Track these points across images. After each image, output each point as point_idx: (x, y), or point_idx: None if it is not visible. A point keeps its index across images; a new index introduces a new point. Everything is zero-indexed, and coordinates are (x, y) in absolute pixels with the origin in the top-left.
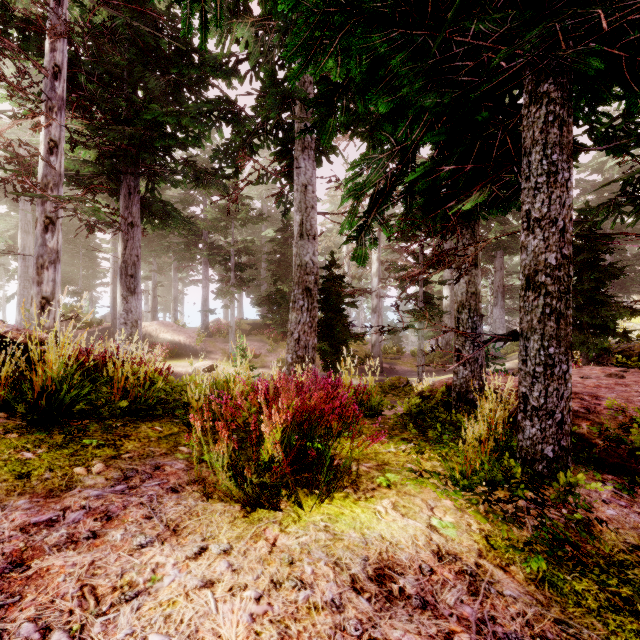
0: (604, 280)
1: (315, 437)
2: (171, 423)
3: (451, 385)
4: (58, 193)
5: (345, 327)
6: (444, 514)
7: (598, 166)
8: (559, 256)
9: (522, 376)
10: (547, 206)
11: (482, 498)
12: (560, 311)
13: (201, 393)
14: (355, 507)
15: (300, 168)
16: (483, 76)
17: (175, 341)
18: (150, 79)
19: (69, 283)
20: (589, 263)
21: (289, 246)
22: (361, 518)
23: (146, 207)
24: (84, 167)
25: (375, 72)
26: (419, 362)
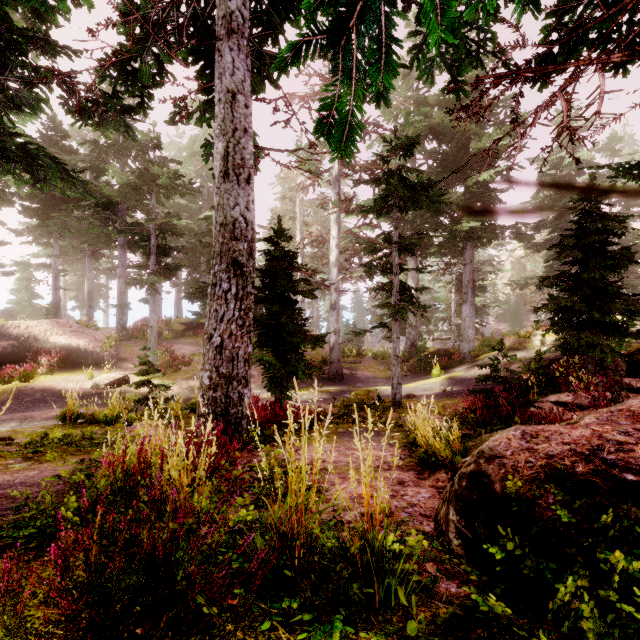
0: (617, 267)
1: None
2: None
3: (557, 466)
4: None
5: (298, 326)
6: None
7: (557, 161)
8: None
9: None
10: None
11: None
12: None
13: None
14: None
15: (224, 63)
16: None
17: (71, 346)
18: None
19: None
20: (597, 247)
21: None
22: None
23: None
24: None
25: None
26: (394, 371)
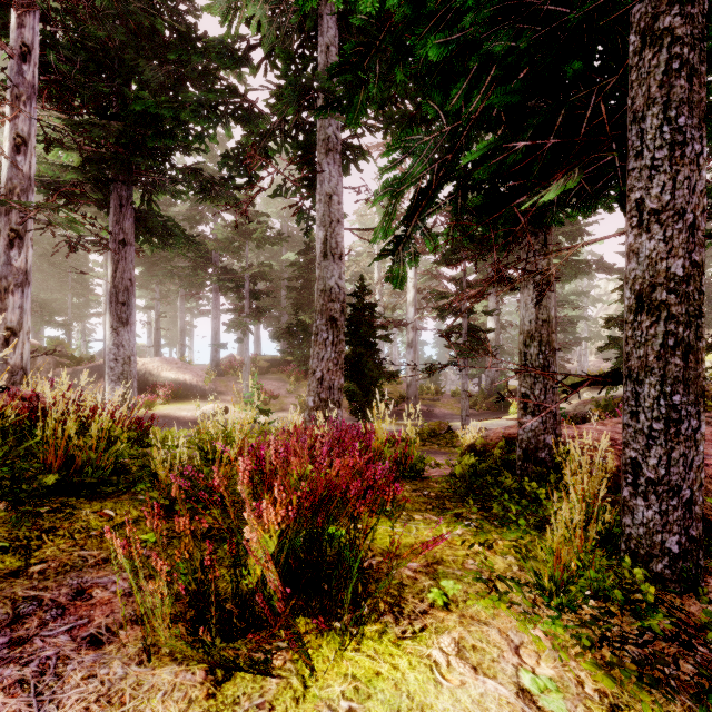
0: None
1: (337, 519)
2: (132, 502)
3: (510, 437)
4: (27, 201)
5: (377, 364)
6: (537, 660)
7: None
8: (687, 263)
9: (630, 435)
10: (670, 192)
11: (594, 632)
12: (689, 342)
13: (183, 455)
14: (398, 654)
15: (323, 174)
16: (578, 4)
17: (180, 380)
18: (145, 69)
19: (56, 313)
20: None
21: (312, 271)
22: (409, 684)
23: (141, 222)
24: (65, 173)
25: (422, 5)
26: (462, 405)
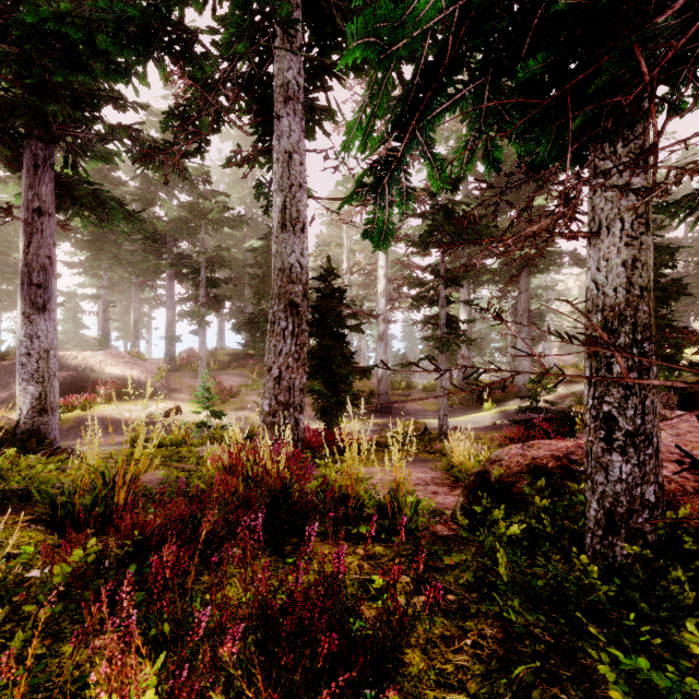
0: (667, 300)
1: None
2: None
3: (536, 464)
4: None
5: (347, 359)
6: None
7: None
8: None
9: None
10: None
11: None
12: None
13: None
14: None
15: (282, 127)
16: None
17: (125, 377)
18: None
19: None
20: None
21: None
22: None
23: (64, 188)
24: None
25: None
26: (440, 403)
